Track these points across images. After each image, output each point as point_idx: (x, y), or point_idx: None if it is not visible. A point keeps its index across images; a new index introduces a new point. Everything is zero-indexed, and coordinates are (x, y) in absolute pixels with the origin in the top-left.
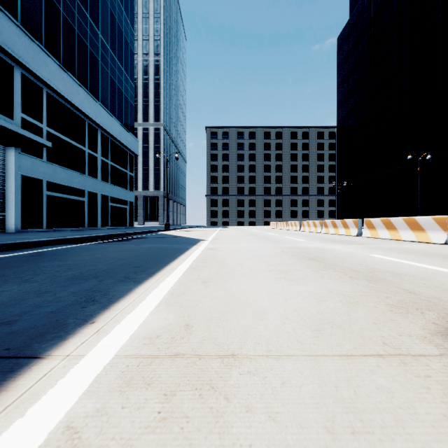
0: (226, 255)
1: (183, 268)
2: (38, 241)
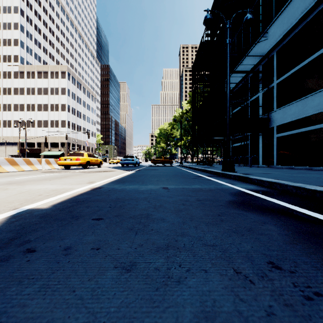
0: (96, 178)
1: (120, 175)
2: (253, 178)
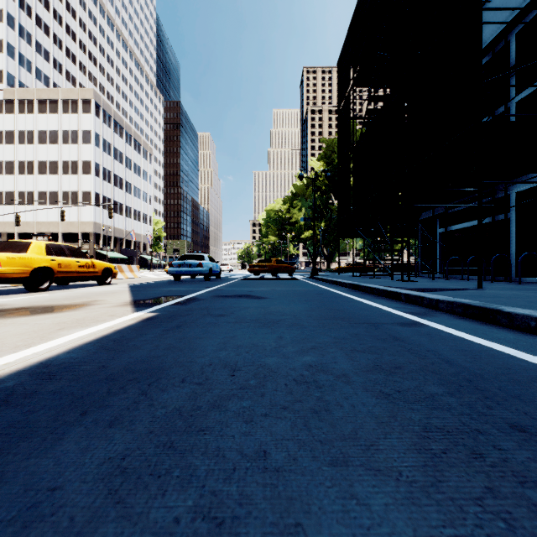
0: None
1: None
2: None
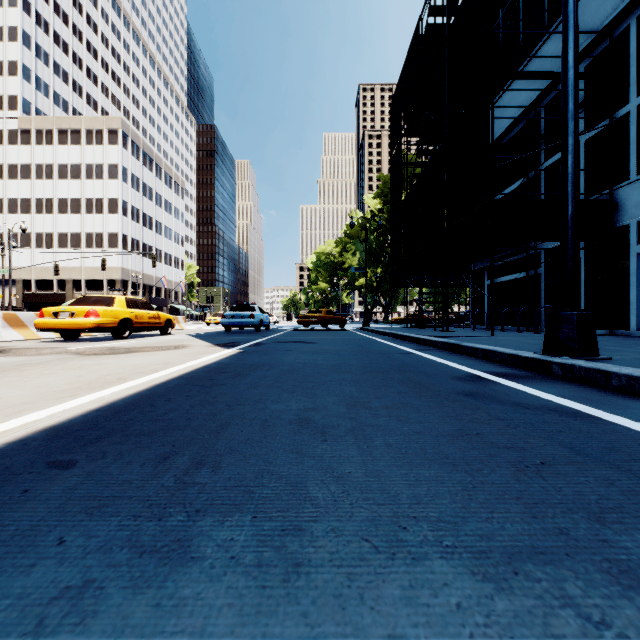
0: (25, 394)
1: (170, 370)
2: None
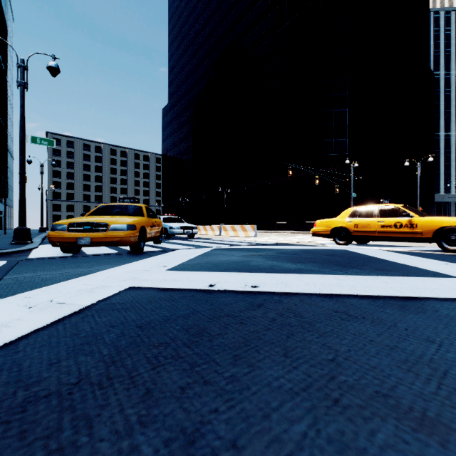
0: None
1: None
2: None
